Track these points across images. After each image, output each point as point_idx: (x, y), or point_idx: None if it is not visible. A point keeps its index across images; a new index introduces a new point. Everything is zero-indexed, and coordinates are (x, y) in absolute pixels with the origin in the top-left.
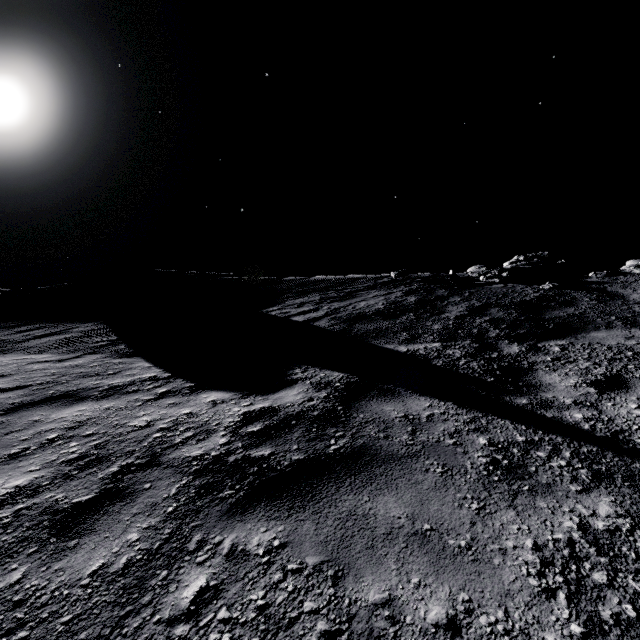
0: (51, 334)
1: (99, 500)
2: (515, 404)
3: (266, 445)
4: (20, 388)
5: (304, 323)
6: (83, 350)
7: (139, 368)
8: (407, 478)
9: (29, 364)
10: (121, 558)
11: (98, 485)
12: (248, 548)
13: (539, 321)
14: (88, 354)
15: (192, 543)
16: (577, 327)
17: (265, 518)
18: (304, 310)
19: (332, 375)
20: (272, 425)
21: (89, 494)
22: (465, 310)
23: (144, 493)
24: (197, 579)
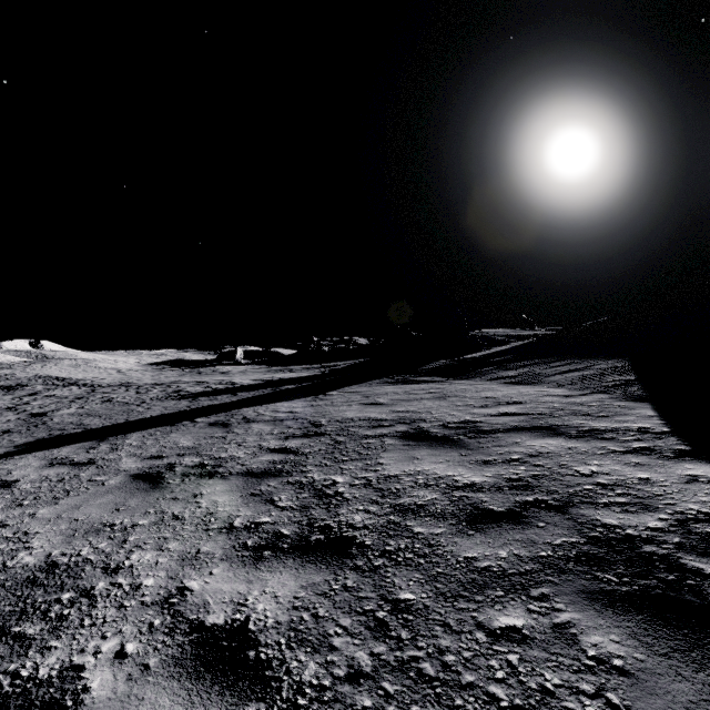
0: (573, 370)
1: (503, 515)
2: None
3: None
4: (524, 415)
5: None
6: (593, 388)
7: (636, 415)
8: None
9: (543, 396)
10: (485, 561)
11: (510, 504)
12: (580, 638)
13: None
14: (595, 393)
15: (536, 591)
16: None
17: (628, 631)
18: None
19: None
20: None
21: (500, 507)
22: None
23: (534, 528)
24: (517, 618)
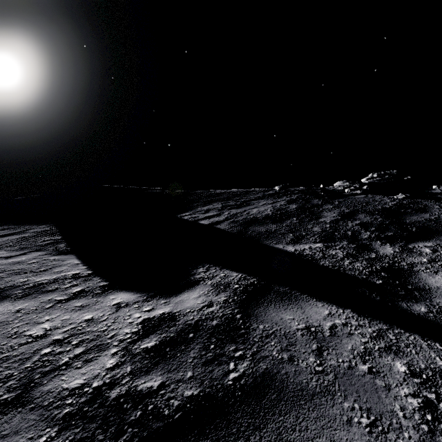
0: (11, 234)
1: None
2: (415, 312)
3: (157, 371)
4: None
5: (209, 226)
6: (31, 248)
7: (68, 265)
8: (327, 437)
9: None
10: None
11: None
12: None
13: (402, 225)
14: (33, 251)
15: None
16: (437, 230)
17: None
18: (209, 215)
19: (231, 275)
20: (168, 339)
21: None
22: (337, 215)
23: None
24: None
